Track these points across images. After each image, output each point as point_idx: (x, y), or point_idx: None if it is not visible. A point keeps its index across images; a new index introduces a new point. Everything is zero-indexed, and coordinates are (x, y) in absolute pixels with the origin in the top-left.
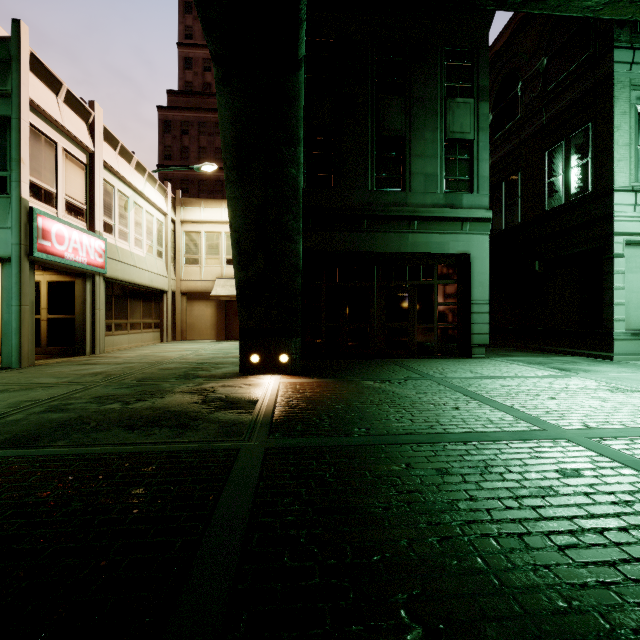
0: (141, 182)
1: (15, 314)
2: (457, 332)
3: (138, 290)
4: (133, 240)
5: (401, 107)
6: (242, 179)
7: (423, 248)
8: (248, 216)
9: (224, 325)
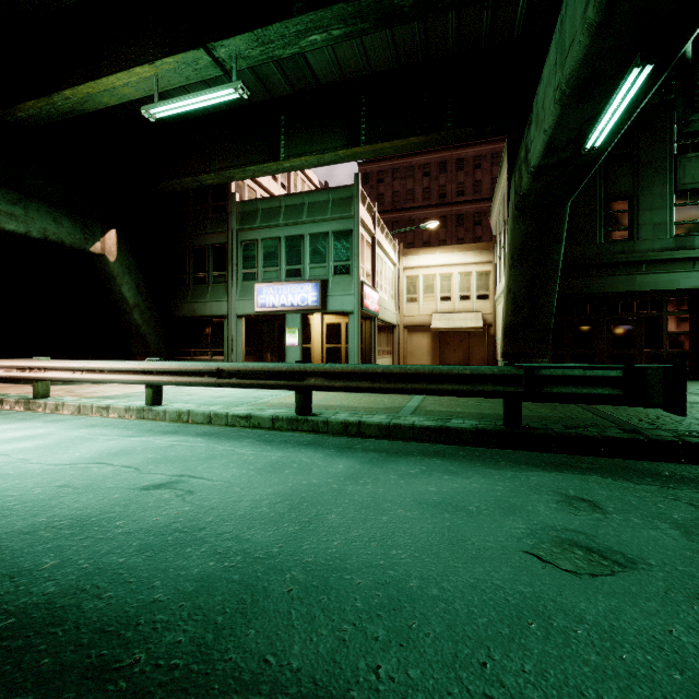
0: (387, 245)
1: (356, 344)
2: (689, 358)
3: (384, 326)
4: (383, 289)
5: (629, 172)
6: (522, 264)
7: (651, 286)
8: (522, 284)
9: (438, 352)
